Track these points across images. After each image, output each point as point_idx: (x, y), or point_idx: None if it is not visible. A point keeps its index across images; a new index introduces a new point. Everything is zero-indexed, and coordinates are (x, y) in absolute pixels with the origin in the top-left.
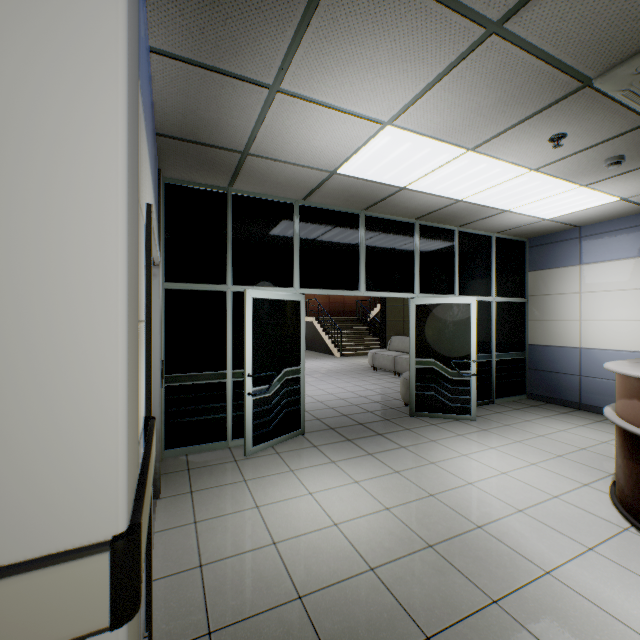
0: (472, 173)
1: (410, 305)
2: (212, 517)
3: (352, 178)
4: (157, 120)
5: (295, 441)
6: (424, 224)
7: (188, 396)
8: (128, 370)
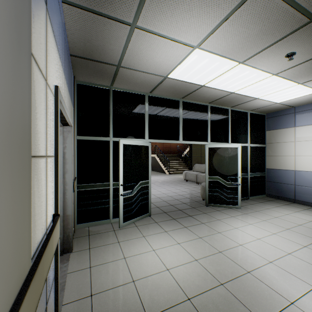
0: (241, 77)
1: (205, 148)
2: (99, 264)
3: (176, 80)
4: (70, 46)
5: (146, 219)
6: (213, 106)
7: (89, 196)
8: None
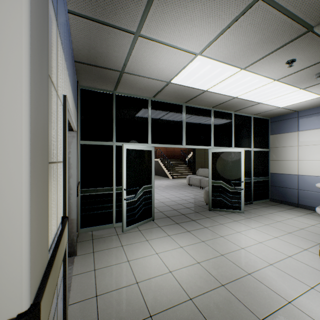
0: (243, 82)
1: (209, 152)
2: (104, 267)
3: (179, 85)
4: (74, 53)
5: (149, 224)
6: (216, 110)
7: (93, 200)
8: (31, 197)
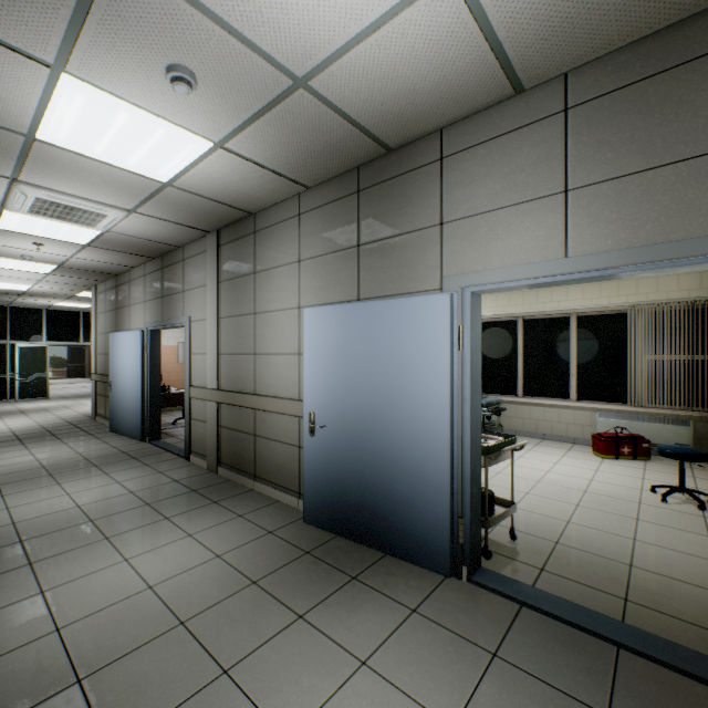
0: None
1: None
2: None
3: (64, 306)
4: None
5: (43, 400)
6: None
7: None
8: None
